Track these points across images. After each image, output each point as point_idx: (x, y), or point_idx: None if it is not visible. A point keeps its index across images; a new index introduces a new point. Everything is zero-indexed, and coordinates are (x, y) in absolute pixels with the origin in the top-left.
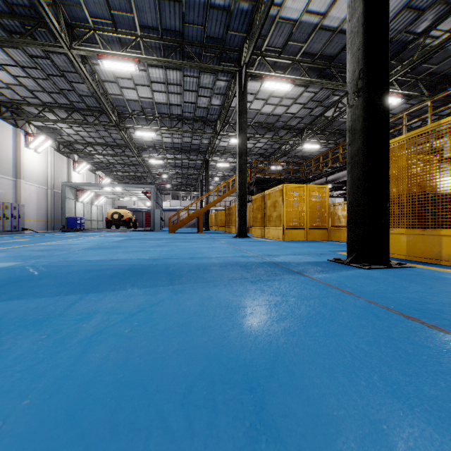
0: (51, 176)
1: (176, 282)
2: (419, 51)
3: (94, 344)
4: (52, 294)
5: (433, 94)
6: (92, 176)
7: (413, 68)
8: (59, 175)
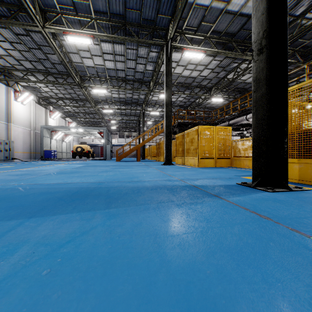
0: (33, 121)
1: (112, 206)
2: (297, 30)
3: None
4: None
5: (305, 61)
6: (63, 121)
7: (291, 42)
8: (39, 121)
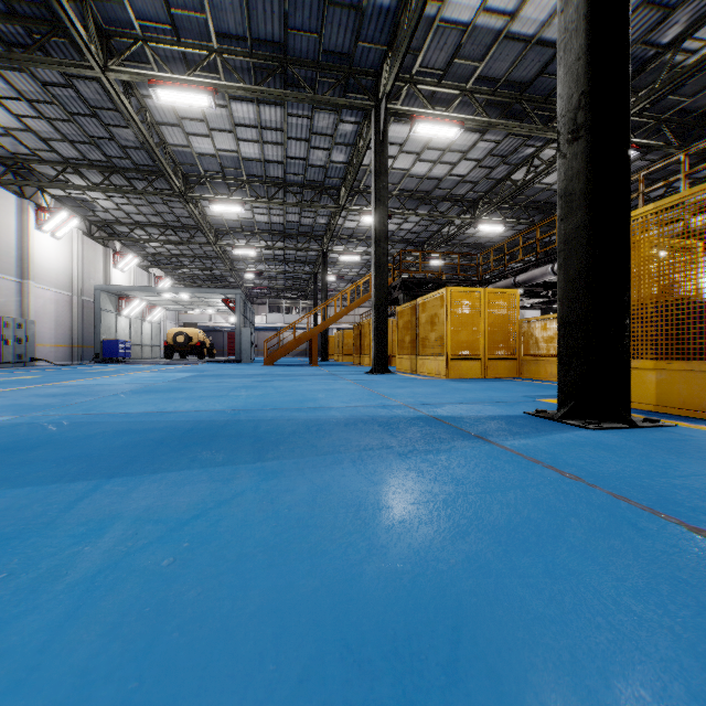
0: (78, 275)
1: (268, 456)
2: (664, 75)
3: (97, 595)
4: (46, 480)
5: (685, 143)
6: (144, 276)
7: (653, 102)
8: (91, 274)
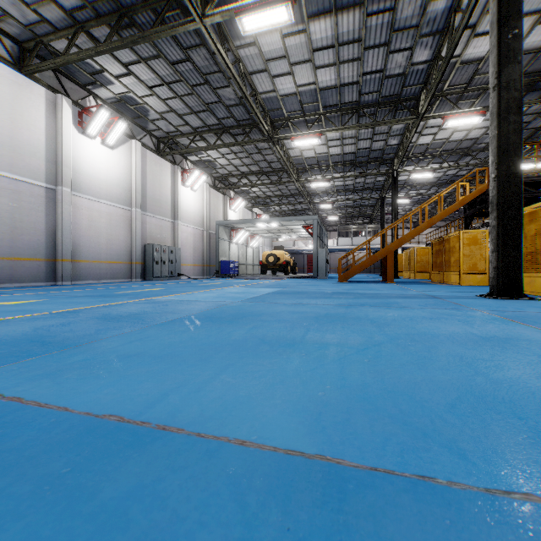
0: (207, 216)
1: None
2: None
3: None
4: None
5: None
6: (249, 214)
7: None
8: (215, 215)
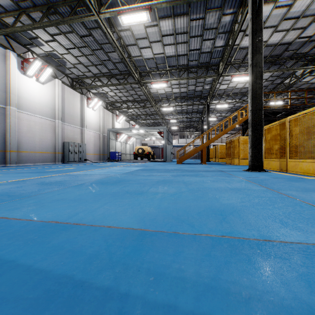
0: (102, 125)
1: None
2: None
3: None
4: None
5: None
6: (127, 124)
7: None
8: (107, 125)
